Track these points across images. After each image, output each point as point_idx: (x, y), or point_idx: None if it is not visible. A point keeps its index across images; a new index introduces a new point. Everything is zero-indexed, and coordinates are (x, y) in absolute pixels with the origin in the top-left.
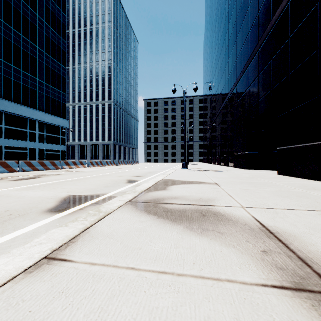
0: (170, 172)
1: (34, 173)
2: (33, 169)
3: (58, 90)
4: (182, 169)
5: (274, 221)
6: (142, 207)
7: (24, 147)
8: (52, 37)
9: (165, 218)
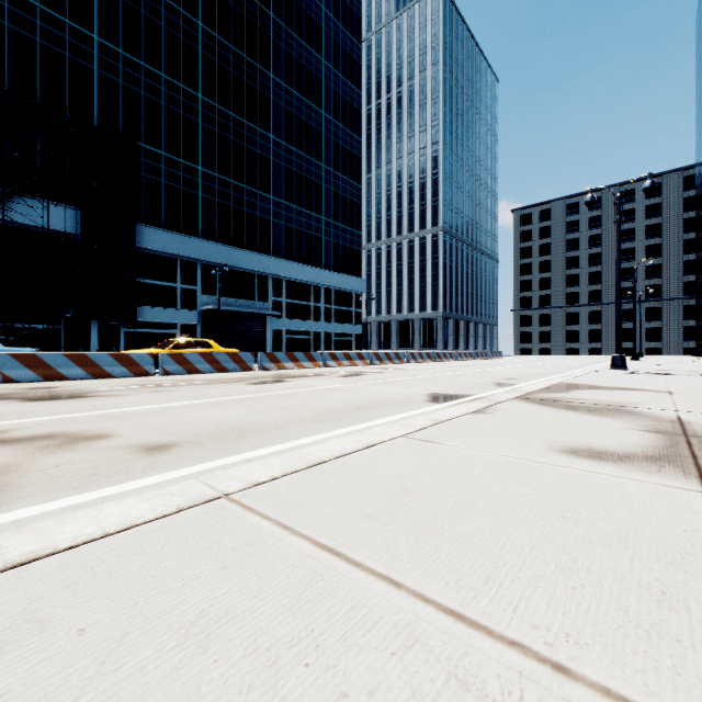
0: (579, 374)
1: (346, 369)
2: (338, 364)
3: (351, 229)
4: (612, 370)
5: (701, 420)
6: (534, 402)
7: (308, 330)
8: (342, 141)
9: (562, 408)
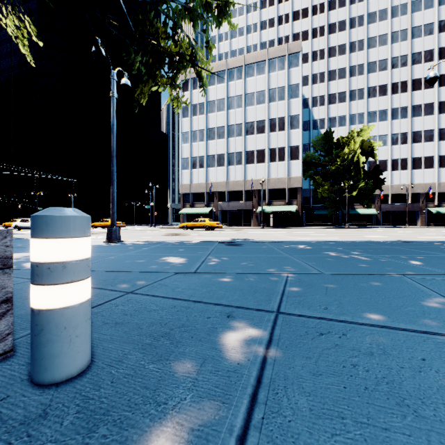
0: None
1: None
2: None
3: None
4: None
5: None
6: None
7: None
8: None
9: None
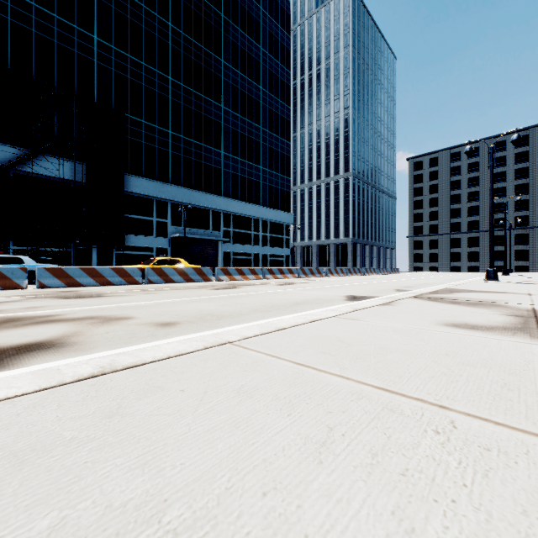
0: (460, 283)
1: (280, 281)
2: (273, 277)
3: (281, 175)
4: (486, 281)
5: None
6: (425, 299)
7: (249, 252)
8: (275, 108)
9: (446, 303)
